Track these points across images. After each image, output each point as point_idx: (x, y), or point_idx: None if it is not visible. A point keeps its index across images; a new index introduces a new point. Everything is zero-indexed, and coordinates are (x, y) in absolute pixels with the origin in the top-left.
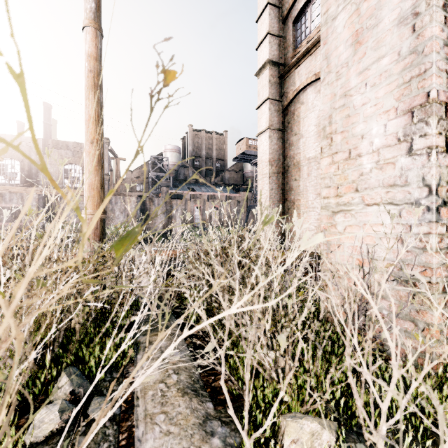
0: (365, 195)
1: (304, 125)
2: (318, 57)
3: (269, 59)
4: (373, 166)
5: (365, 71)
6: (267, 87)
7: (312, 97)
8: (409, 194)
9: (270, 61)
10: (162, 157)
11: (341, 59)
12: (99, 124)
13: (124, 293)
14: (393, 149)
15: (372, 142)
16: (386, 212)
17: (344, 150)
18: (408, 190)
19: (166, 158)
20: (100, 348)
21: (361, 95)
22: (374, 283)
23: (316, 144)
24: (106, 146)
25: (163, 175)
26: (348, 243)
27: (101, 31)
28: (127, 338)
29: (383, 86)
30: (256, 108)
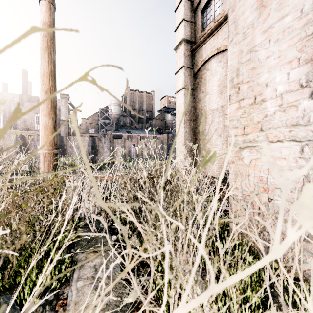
0: (269, 134)
1: (209, 86)
2: (219, 36)
3: (184, 38)
4: (276, 109)
5: (269, 29)
6: (182, 58)
7: (215, 65)
8: (311, 133)
9: (185, 39)
10: (108, 109)
11: (247, 22)
12: (52, 78)
13: (72, 212)
14: (296, 94)
15: (276, 89)
16: (288, 148)
17: (250, 96)
18: (310, 129)
19: (111, 110)
20: (38, 270)
21: (265, 50)
22: (277, 208)
23: (217, 99)
24: (66, 100)
25: (108, 122)
26: (253, 173)
27: (53, 5)
28: (25, 306)
29: (286, 40)
30: (175, 73)
